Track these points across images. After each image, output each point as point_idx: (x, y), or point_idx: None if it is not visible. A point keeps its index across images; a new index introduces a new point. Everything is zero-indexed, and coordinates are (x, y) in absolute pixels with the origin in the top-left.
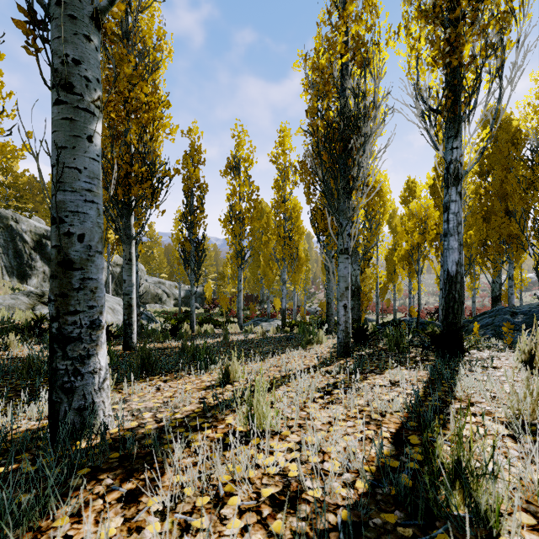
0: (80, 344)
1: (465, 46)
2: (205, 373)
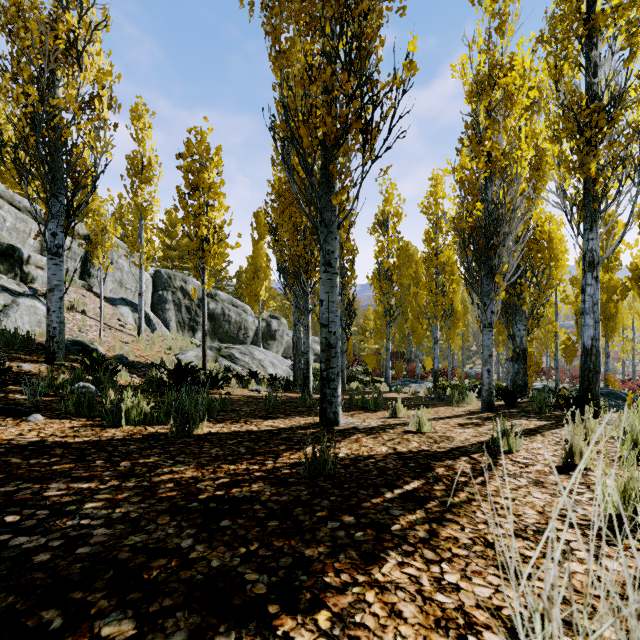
0: (334, 382)
1: (591, 164)
2: (377, 412)
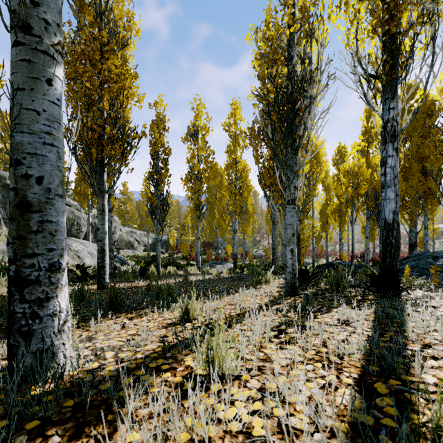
0: (38, 286)
1: (403, 14)
2: (167, 311)
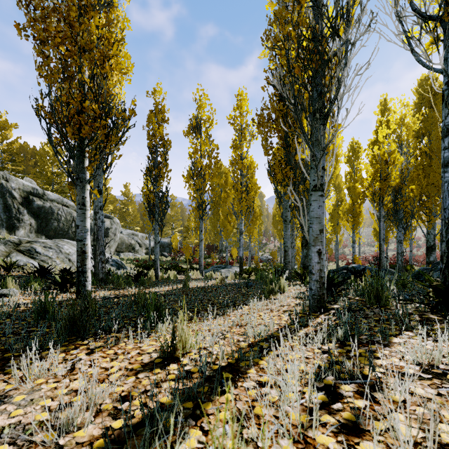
0: None
1: None
2: (150, 336)
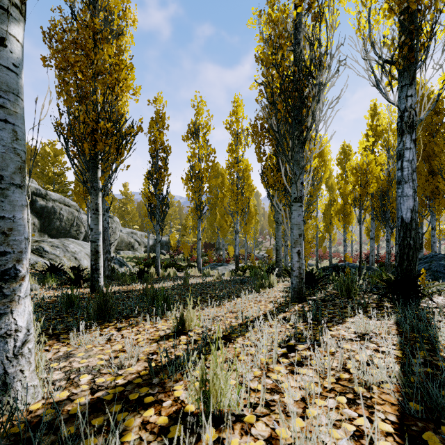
0: None
1: None
2: (162, 319)
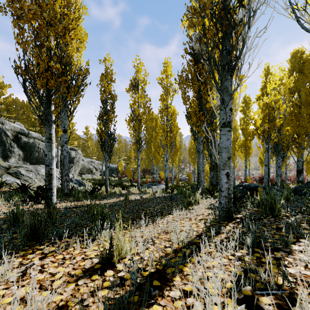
0: None
1: None
2: (94, 241)
